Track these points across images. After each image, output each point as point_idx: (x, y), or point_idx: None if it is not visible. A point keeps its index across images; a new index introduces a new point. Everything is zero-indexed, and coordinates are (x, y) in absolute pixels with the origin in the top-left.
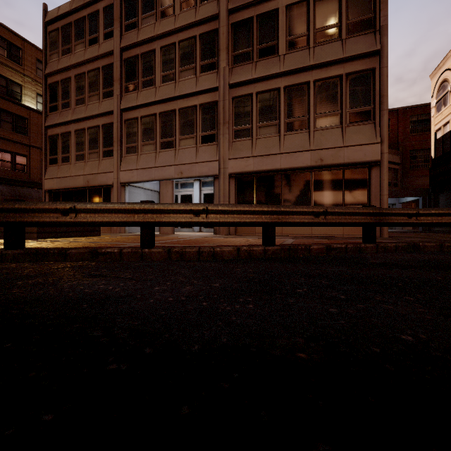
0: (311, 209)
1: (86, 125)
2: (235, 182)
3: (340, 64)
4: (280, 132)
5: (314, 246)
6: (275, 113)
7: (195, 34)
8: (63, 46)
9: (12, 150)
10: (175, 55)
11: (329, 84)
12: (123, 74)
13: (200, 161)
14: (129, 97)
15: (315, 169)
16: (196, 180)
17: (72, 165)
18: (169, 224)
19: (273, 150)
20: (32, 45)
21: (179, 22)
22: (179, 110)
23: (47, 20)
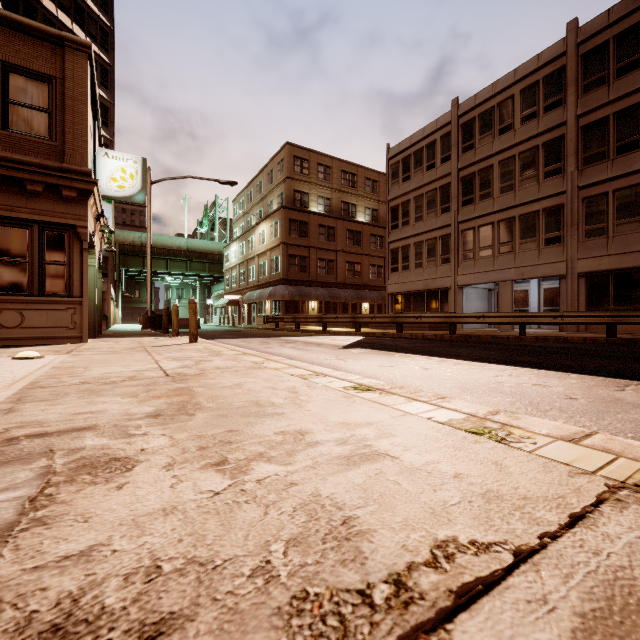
0: None
1: (424, 238)
2: (586, 280)
3: None
4: None
5: None
6: (638, 208)
7: (537, 144)
8: (403, 175)
9: (353, 260)
10: (515, 166)
11: None
12: (460, 191)
13: (543, 262)
14: (466, 210)
15: None
16: None
17: (411, 272)
18: (536, 323)
19: (634, 247)
20: (362, 168)
21: (519, 137)
22: (519, 217)
23: (390, 157)
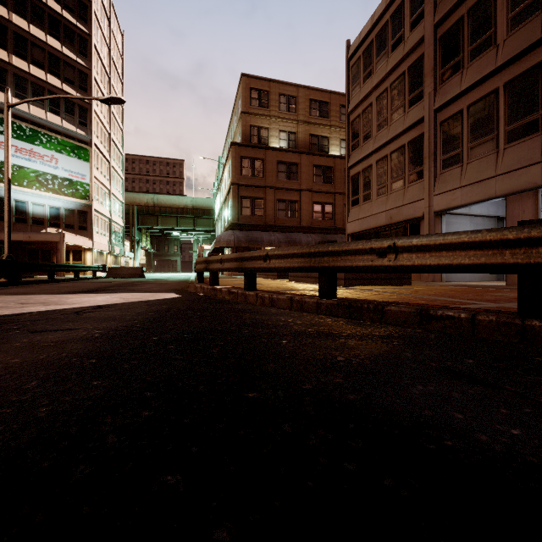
0: None
1: (388, 150)
2: None
3: None
4: None
5: None
6: None
7: None
8: (364, 73)
9: (322, 201)
10: None
11: None
12: (438, 59)
13: None
14: (447, 87)
15: None
16: None
17: (373, 202)
18: None
19: None
20: (336, 94)
21: None
22: None
23: (349, 56)
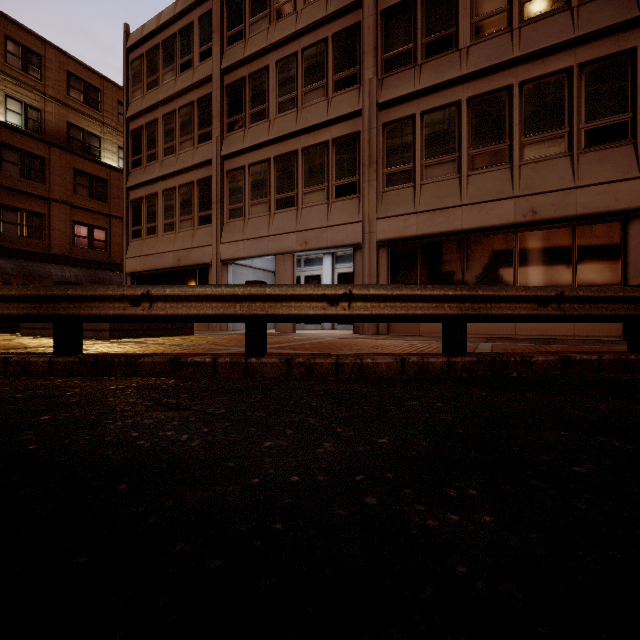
0: (532, 292)
1: (177, 182)
2: (387, 253)
3: (567, 50)
4: (461, 172)
5: (539, 357)
6: (452, 141)
7: (326, 36)
8: (148, 78)
9: (89, 222)
10: (297, 70)
11: (547, 85)
12: (225, 106)
13: (333, 223)
14: (233, 138)
15: (522, 228)
16: (327, 253)
17: (159, 238)
18: (289, 318)
19: (448, 201)
20: (112, 84)
21: (302, 21)
22: (302, 151)
23: (129, 46)
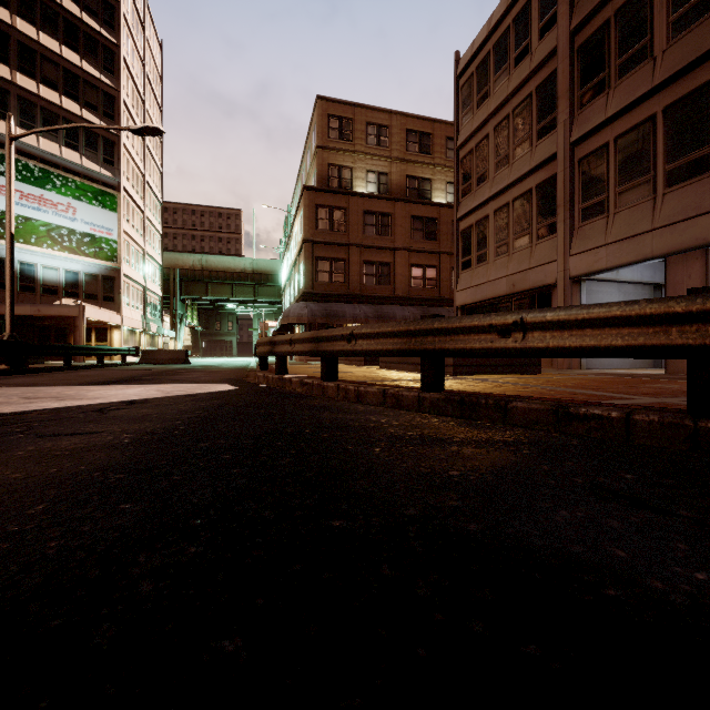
0: None
1: (510, 196)
2: None
3: None
4: None
5: None
6: None
7: None
8: (477, 95)
9: (422, 263)
10: None
11: None
12: (575, 76)
13: None
14: (587, 113)
15: None
16: None
17: (490, 264)
18: None
19: None
20: (441, 123)
21: None
22: None
23: (459, 72)
